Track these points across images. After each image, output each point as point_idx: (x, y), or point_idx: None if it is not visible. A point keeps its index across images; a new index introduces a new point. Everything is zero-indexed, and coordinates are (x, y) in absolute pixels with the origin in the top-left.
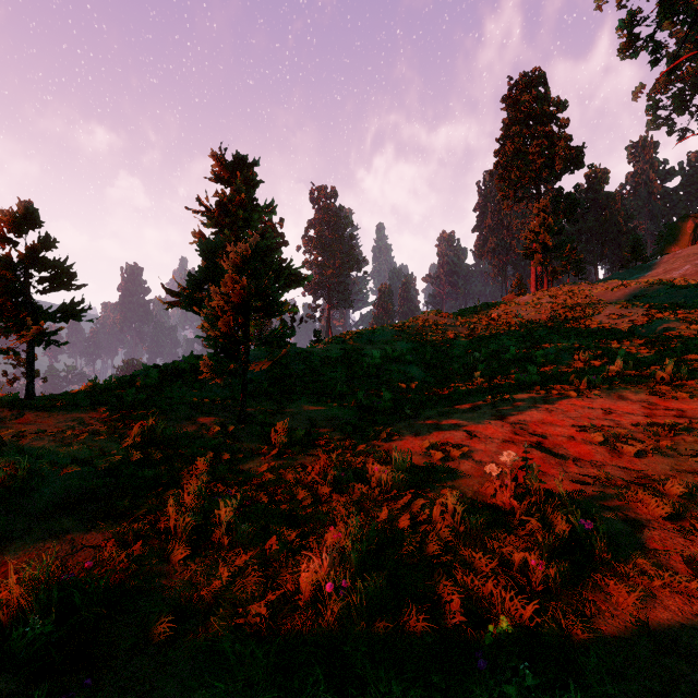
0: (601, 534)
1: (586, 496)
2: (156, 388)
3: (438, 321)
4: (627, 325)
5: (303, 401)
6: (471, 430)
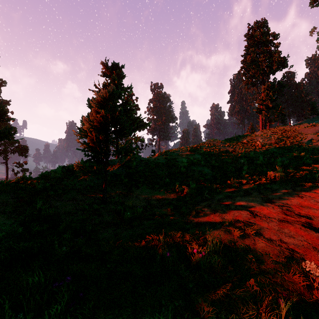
0: None
1: None
2: (59, 180)
3: (216, 144)
4: None
5: (144, 187)
6: (252, 210)
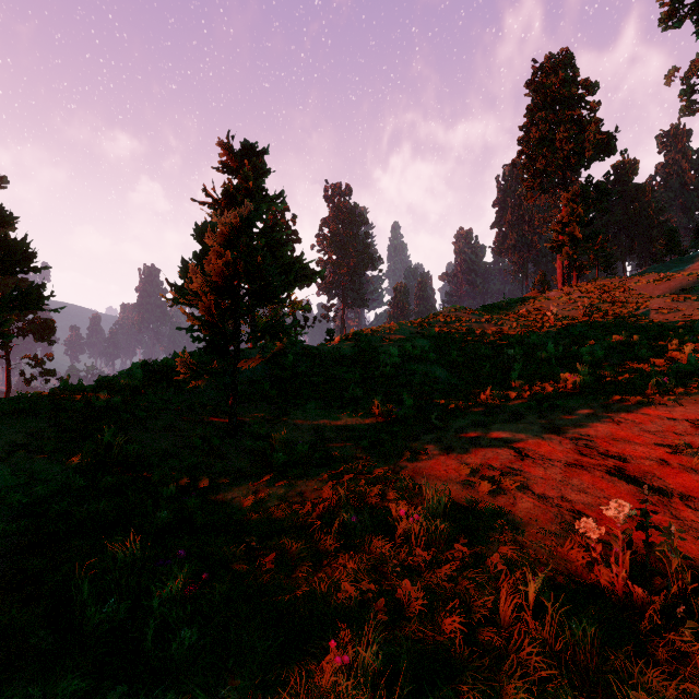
0: None
1: None
2: (138, 391)
3: (462, 317)
4: (682, 320)
5: (310, 407)
6: (520, 447)
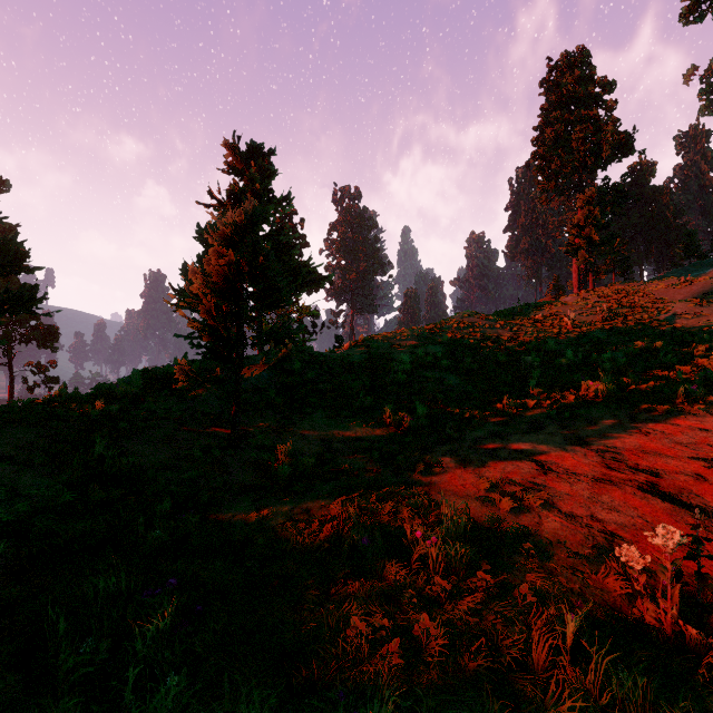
0: None
1: None
2: (137, 399)
3: (475, 322)
4: (706, 325)
5: (318, 416)
6: (542, 460)
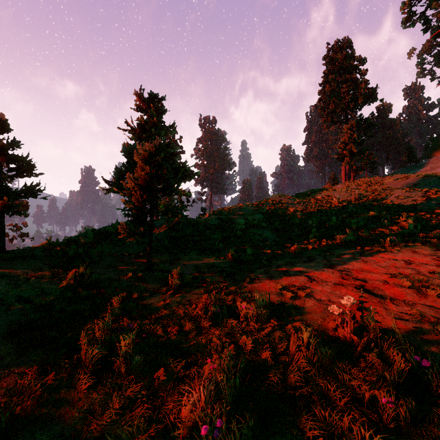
0: (437, 371)
1: (407, 330)
2: (92, 245)
3: (283, 200)
4: (411, 203)
5: (192, 254)
6: (310, 275)
